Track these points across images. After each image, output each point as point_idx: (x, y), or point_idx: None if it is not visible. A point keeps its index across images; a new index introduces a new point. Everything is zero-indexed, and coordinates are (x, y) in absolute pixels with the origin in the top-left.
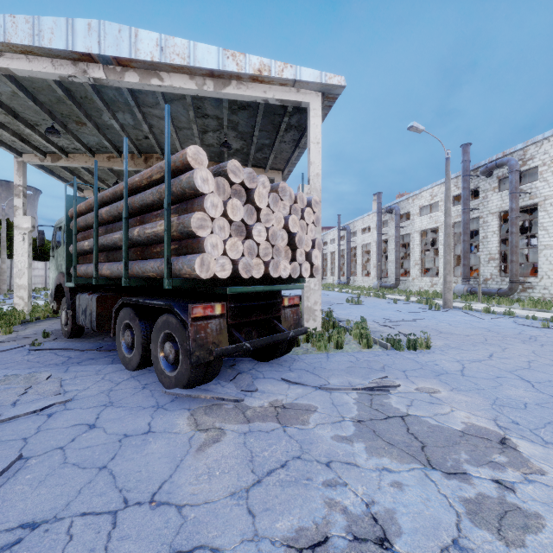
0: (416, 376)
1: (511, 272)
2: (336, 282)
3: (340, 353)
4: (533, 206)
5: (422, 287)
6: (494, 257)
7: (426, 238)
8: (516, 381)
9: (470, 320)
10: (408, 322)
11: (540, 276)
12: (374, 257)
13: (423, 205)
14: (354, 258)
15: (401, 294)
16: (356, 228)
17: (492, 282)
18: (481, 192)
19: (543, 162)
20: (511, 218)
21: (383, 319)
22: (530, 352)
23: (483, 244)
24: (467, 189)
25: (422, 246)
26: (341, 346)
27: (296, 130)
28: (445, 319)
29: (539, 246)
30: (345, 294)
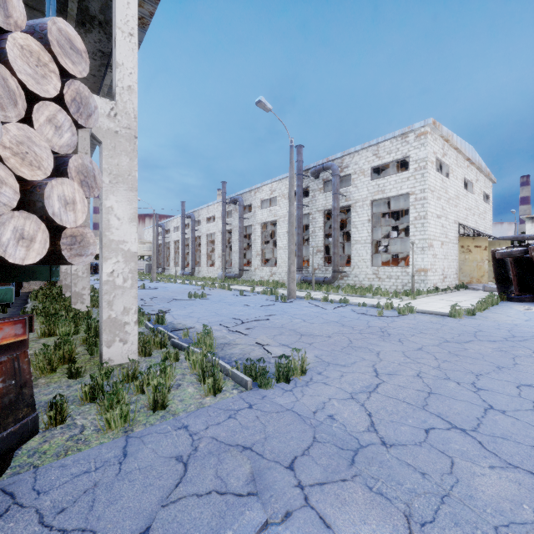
0: (320, 483)
1: (334, 263)
2: (180, 273)
3: (159, 427)
4: (347, 207)
5: (263, 276)
6: (321, 250)
7: (266, 230)
8: (455, 437)
9: (318, 311)
10: (261, 322)
11: (353, 266)
12: (219, 247)
13: (264, 198)
14: (199, 248)
15: (245, 284)
16: (201, 217)
17: (319, 271)
18: (311, 191)
19: (355, 171)
20: (334, 215)
21: (232, 319)
22: (402, 355)
23: (312, 237)
24: (301, 187)
25: (263, 238)
26: (164, 404)
27: (103, 30)
28: (296, 312)
29: (352, 241)
30: (188, 286)
